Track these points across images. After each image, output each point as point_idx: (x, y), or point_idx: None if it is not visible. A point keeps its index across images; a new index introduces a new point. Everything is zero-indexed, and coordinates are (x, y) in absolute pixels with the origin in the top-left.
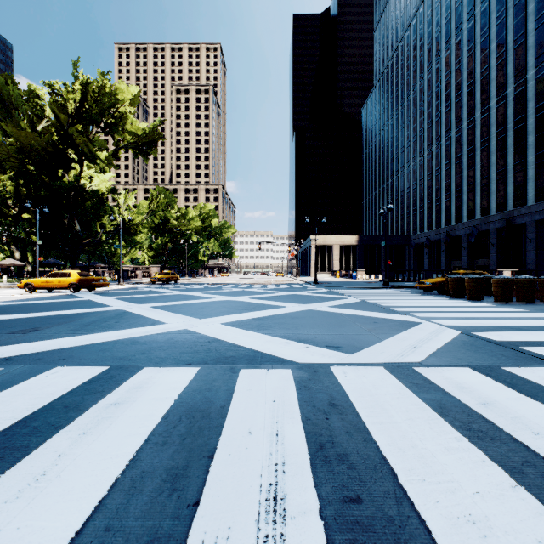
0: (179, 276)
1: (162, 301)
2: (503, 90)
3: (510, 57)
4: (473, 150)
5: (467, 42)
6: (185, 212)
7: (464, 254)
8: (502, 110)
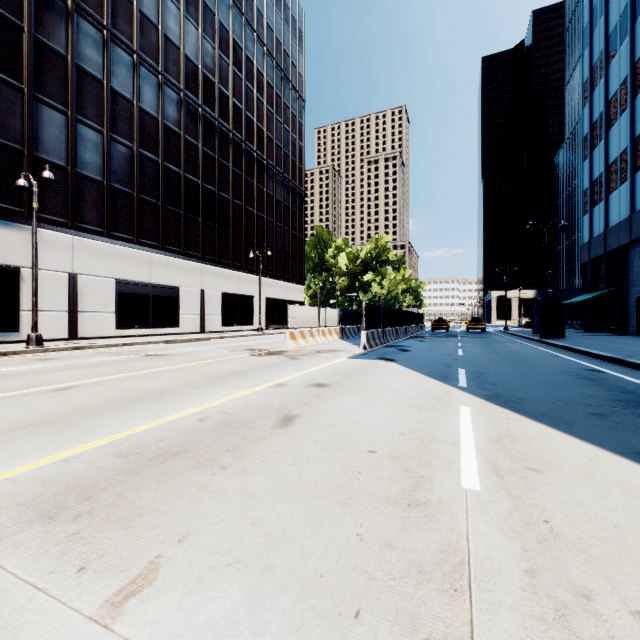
0: None
1: None
2: None
3: None
4: None
5: None
6: None
7: None
8: None
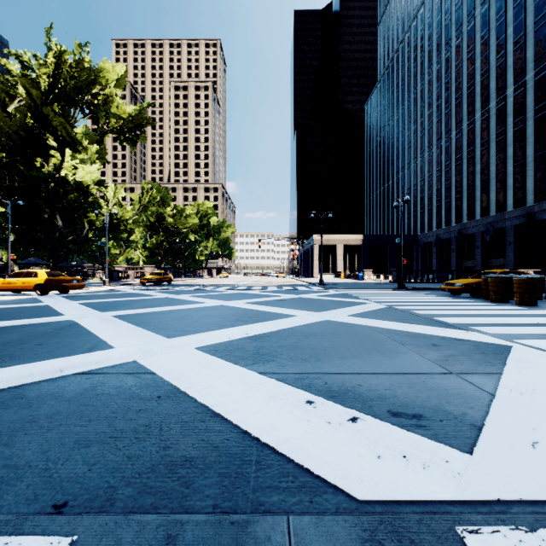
0: (176, 277)
1: (137, 307)
2: (522, 77)
3: (529, 41)
4: (488, 143)
5: (481, 28)
6: (182, 210)
7: (477, 253)
8: (521, 98)
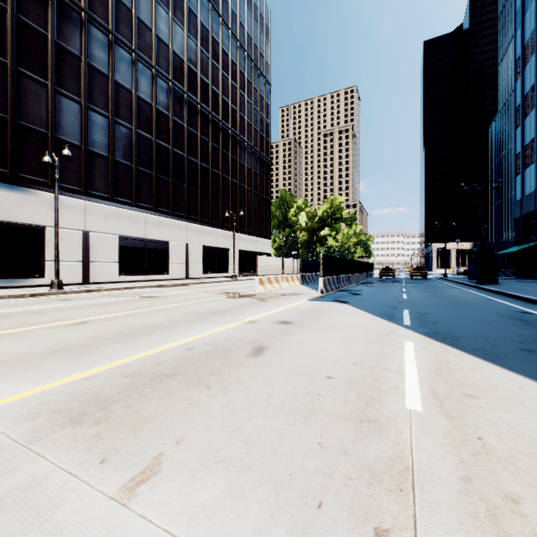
0: None
1: None
2: None
3: None
4: None
5: None
6: None
7: None
8: None
